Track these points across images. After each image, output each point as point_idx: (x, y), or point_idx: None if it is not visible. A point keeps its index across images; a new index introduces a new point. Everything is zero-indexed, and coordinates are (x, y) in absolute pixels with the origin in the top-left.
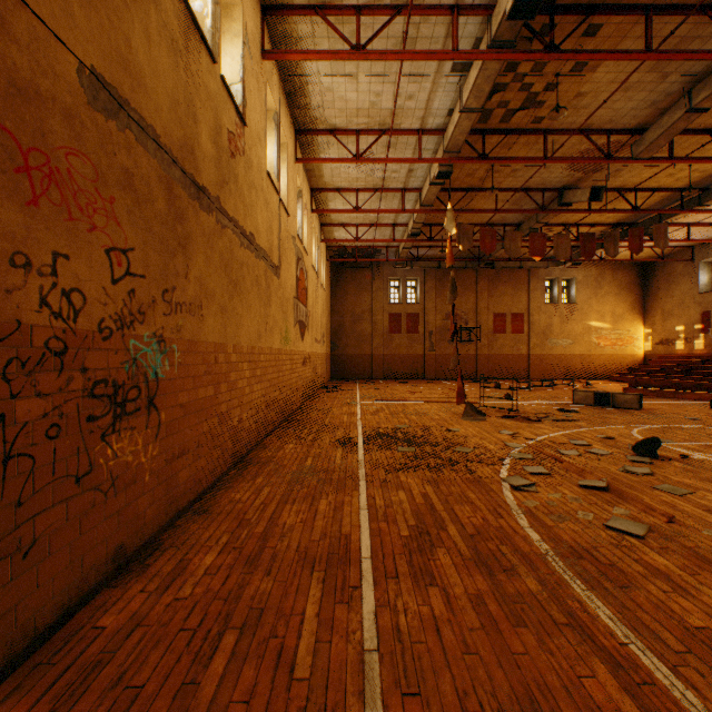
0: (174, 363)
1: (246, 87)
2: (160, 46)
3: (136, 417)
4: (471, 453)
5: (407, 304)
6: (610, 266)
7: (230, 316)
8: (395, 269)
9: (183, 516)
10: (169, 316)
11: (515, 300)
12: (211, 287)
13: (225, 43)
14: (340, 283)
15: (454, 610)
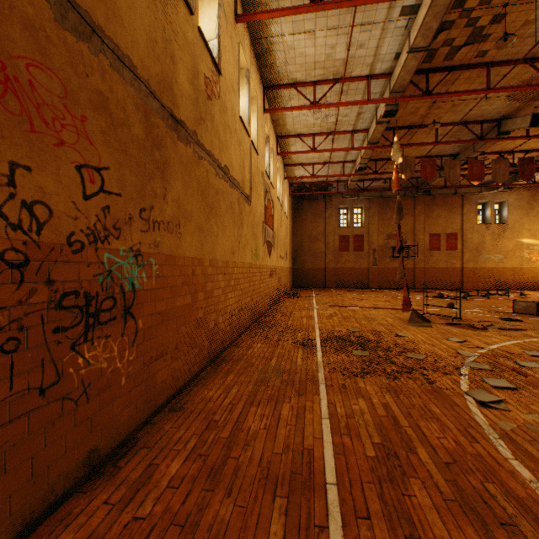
0: (151, 275)
1: (221, 42)
2: None
3: (110, 326)
4: (424, 360)
5: (354, 227)
6: None
7: (207, 235)
8: (344, 199)
9: (160, 412)
10: (146, 232)
11: (449, 222)
12: (189, 209)
13: (204, 7)
14: (300, 212)
15: None
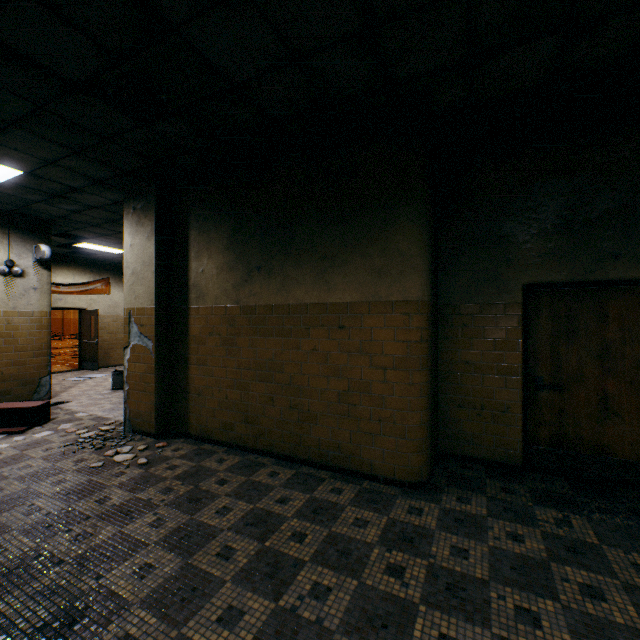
0: None
1: None
2: None
3: None
4: None
5: None
6: None
7: None
8: None
9: None
10: None
11: None
12: None
13: None
14: None
15: None
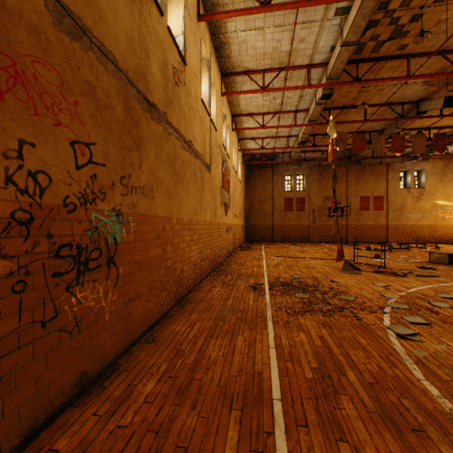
0: (129, 230)
1: (186, 38)
2: None
3: (97, 272)
4: (354, 301)
5: (297, 191)
6: None
7: (174, 198)
8: (288, 168)
9: (137, 343)
10: (126, 196)
11: (376, 187)
12: (160, 176)
13: (172, 9)
14: (251, 178)
15: None
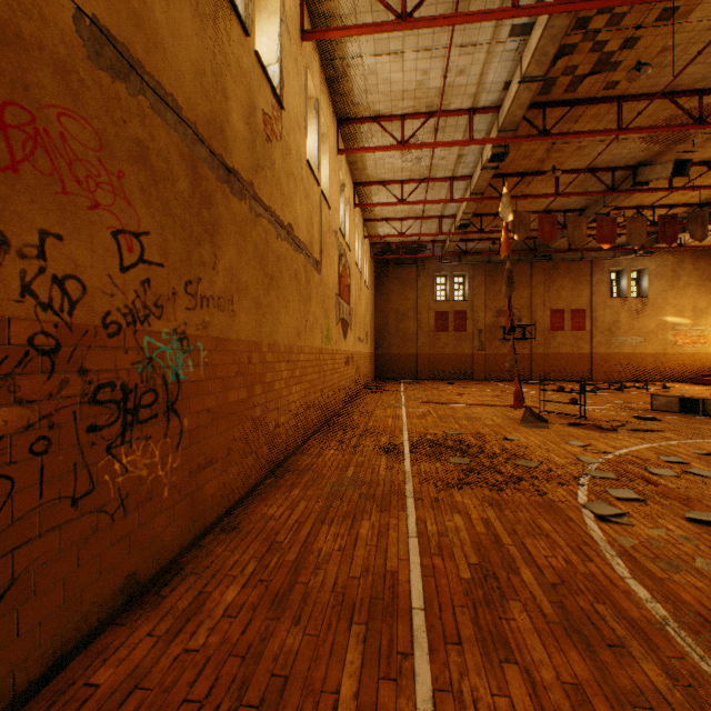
0: (199, 363)
1: (283, 68)
2: (182, 6)
3: (151, 425)
4: (536, 468)
5: (454, 301)
6: (690, 254)
7: (266, 312)
8: (441, 265)
9: (209, 533)
10: (193, 311)
11: (575, 295)
12: (244, 280)
13: (261, 23)
14: (384, 280)
15: (545, 709)
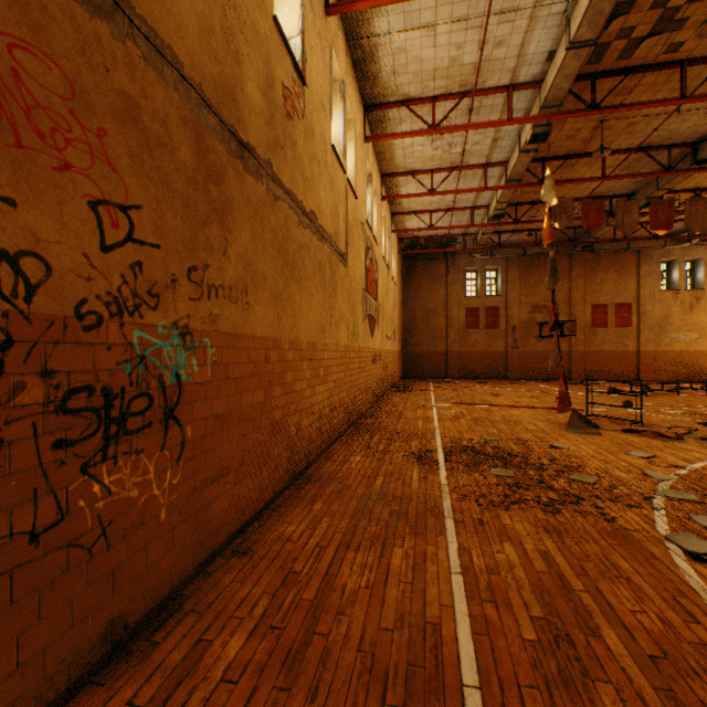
0: (205, 362)
1: (306, 41)
2: None
3: (144, 436)
4: (596, 484)
5: (486, 296)
6: None
7: (286, 306)
8: (472, 259)
9: (218, 557)
10: (198, 301)
11: (620, 288)
12: (260, 269)
13: None
14: (412, 276)
15: None
